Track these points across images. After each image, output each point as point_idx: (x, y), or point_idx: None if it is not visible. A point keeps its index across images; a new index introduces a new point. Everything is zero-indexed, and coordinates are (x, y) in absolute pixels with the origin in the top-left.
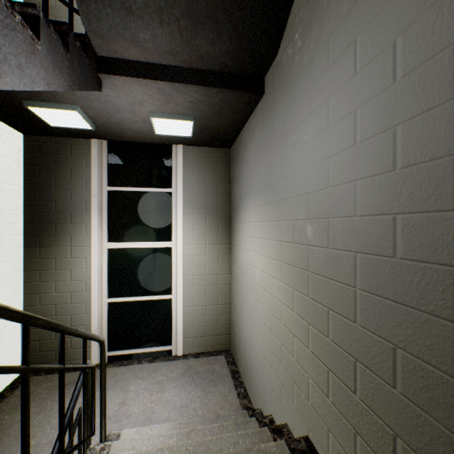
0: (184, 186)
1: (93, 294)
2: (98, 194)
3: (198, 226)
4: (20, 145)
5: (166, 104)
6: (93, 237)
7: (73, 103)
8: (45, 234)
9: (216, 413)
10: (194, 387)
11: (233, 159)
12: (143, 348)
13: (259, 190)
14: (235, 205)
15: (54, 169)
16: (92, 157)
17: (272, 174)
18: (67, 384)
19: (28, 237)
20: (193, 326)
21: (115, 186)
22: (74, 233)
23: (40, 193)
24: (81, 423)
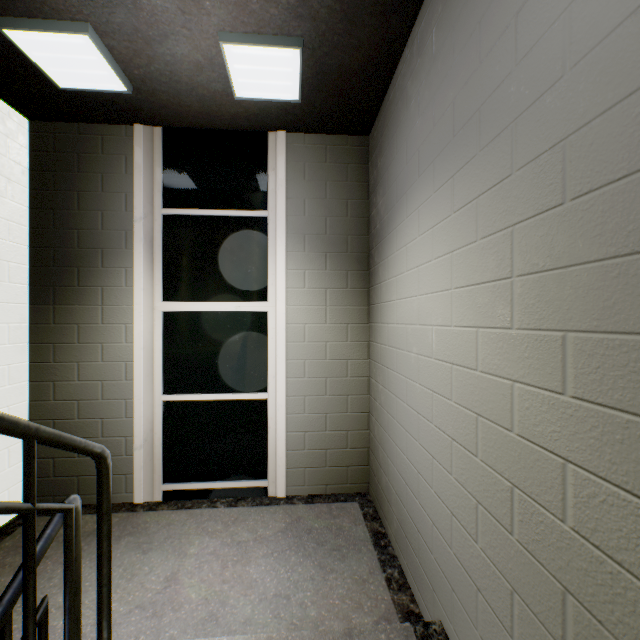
0: (287, 204)
1: (138, 384)
2: (145, 217)
3: (313, 274)
4: (24, 138)
5: (246, 1)
6: (138, 289)
7: (79, 16)
8: (62, 284)
9: (344, 619)
10: (303, 559)
11: (375, 150)
12: (220, 481)
13: (438, 155)
14: (378, 230)
15: (77, 177)
16: (135, 155)
17: (476, 87)
18: (87, 533)
19: (37, 288)
20: (303, 448)
21: (174, 207)
22: (108, 282)
23: (54, 216)
24: (44, 634)
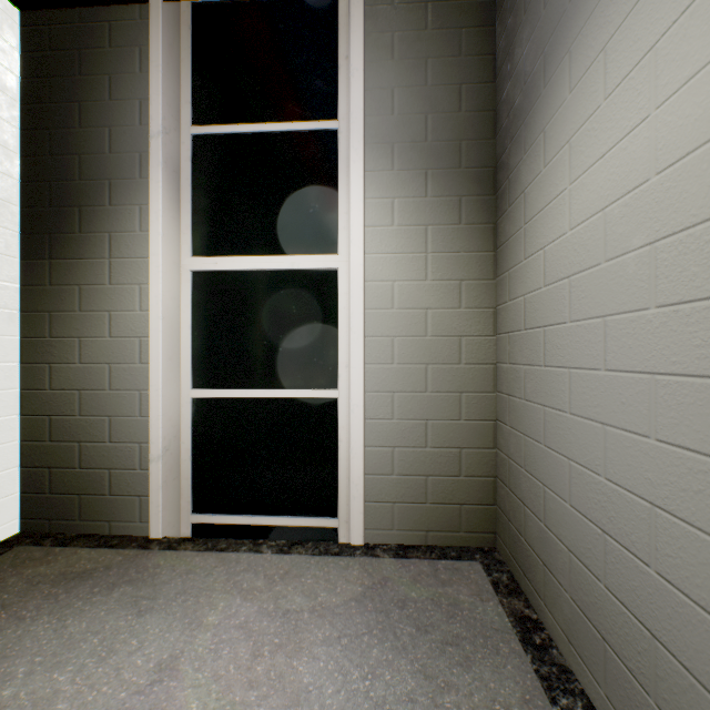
0: (366, 99)
1: (155, 369)
2: (166, 134)
3: (406, 203)
4: (12, 33)
5: None
6: (155, 234)
7: None
8: (59, 230)
9: None
10: (393, 656)
11: None
12: (270, 516)
13: None
14: (518, 106)
15: (78, 83)
16: (152, 43)
17: None
18: (73, 575)
19: (29, 237)
20: (390, 472)
21: (208, 125)
22: (117, 226)
23: (50, 138)
24: None
